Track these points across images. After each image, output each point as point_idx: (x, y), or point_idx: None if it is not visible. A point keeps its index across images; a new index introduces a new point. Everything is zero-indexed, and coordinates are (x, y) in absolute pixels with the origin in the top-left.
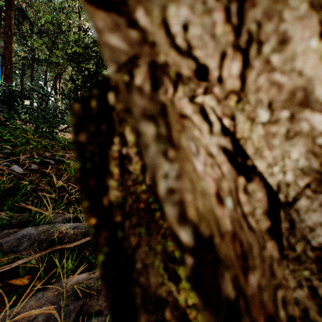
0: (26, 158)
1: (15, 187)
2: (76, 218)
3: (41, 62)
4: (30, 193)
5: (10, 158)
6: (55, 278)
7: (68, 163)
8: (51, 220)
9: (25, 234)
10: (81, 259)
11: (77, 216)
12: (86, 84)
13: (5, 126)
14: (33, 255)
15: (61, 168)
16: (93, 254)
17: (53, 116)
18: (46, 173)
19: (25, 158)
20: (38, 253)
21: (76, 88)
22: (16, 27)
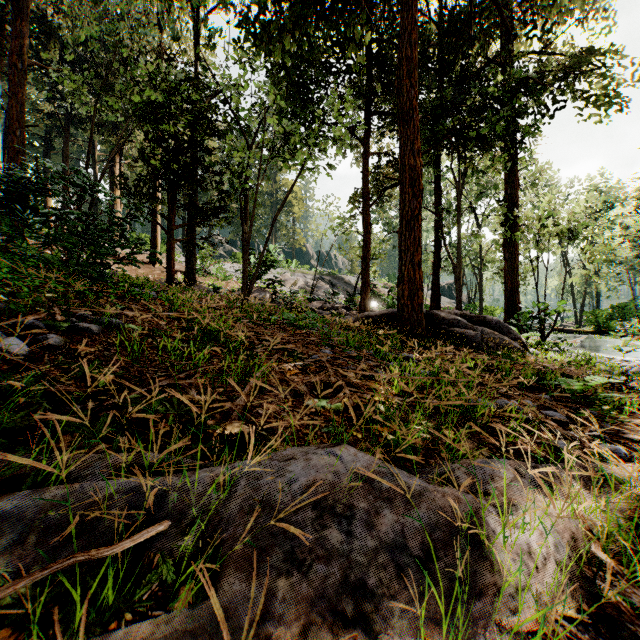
0: (40, 320)
1: (5, 389)
2: (136, 463)
3: (83, 123)
4: (38, 402)
5: (4, 321)
6: (70, 634)
7: (129, 331)
8: (78, 470)
9: (9, 512)
10: (142, 572)
11: (139, 458)
12: (171, 167)
13: (3, 252)
14: (12, 583)
15: (114, 342)
16: (170, 560)
17: (100, 231)
18: (79, 354)
19: (36, 320)
20: (26, 578)
21: (151, 175)
22: (34, 54)
